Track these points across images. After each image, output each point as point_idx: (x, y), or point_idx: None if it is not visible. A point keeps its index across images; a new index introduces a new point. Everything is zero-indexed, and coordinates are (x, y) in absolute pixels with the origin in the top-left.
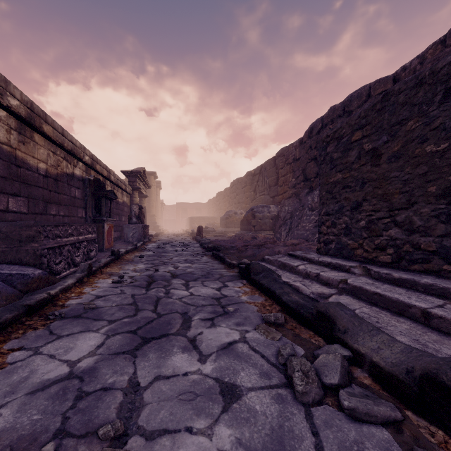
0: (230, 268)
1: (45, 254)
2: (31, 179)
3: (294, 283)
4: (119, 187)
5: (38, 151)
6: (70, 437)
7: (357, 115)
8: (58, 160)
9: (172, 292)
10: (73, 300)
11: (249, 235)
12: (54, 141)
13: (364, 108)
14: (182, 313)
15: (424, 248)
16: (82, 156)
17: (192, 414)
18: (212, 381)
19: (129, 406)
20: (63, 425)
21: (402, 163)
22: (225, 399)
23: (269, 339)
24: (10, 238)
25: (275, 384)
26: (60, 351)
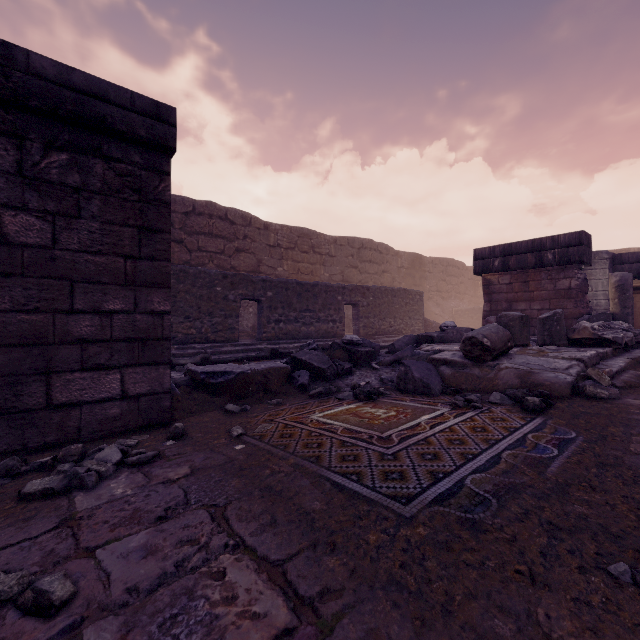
0: None
1: None
2: None
3: None
4: None
5: None
6: None
7: None
8: None
9: None
10: None
11: None
12: None
13: None
14: None
15: None
16: None
17: None
18: None
19: None
20: None
21: None
22: None
23: None
24: None
25: None
26: None
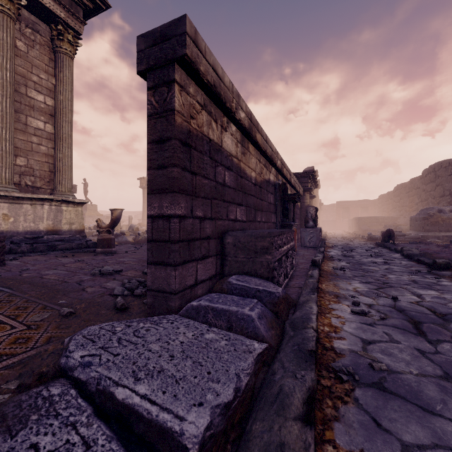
0: None
1: (276, 267)
2: (247, 188)
3: None
4: (295, 189)
5: (251, 161)
6: None
7: None
8: (261, 167)
9: None
10: (337, 341)
11: None
12: (261, 149)
13: None
14: None
15: None
16: (276, 161)
17: None
18: None
19: None
20: None
21: None
22: None
23: None
24: (247, 248)
25: None
26: None
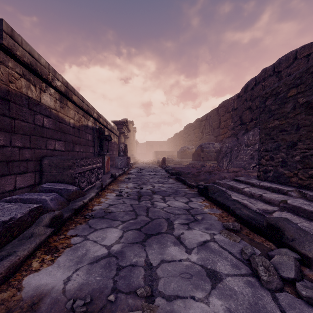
0: (191, 188)
1: (77, 176)
2: (66, 130)
3: (242, 201)
4: (112, 132)
5: (69, 112)
6: (121, 293)
7: (292, 77)
8: (79, 117)
9: (155, 203)
10: (96, 206)
11: (199, 164)
12: (78, 105)
13: (299, 71)
14: (166, 218)
15: None
16: (92, 113)
17: (192, 288)
18: (199, 267)
19: (149, 277)
20: (114, 285)
21: None
22: (211, 280)
23: (232, 241)
24: (58, 167)
25: (244, 273)
26: (99, 239)
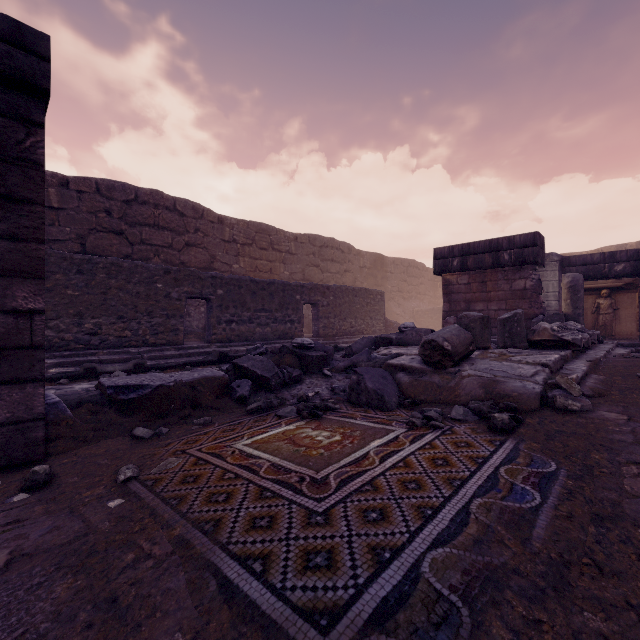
0: None
1: None
2: None
3: None
4: None
5: None
6: None
7: None
8: None
9: None
10: None
11: None
12: None
13: None
14: None
15: (67, 339)
16: None
17: None
18: None
19: None
20: None
21: (53, 295)
22: None
23: (89, 382)
24: None
25: None
26: None
